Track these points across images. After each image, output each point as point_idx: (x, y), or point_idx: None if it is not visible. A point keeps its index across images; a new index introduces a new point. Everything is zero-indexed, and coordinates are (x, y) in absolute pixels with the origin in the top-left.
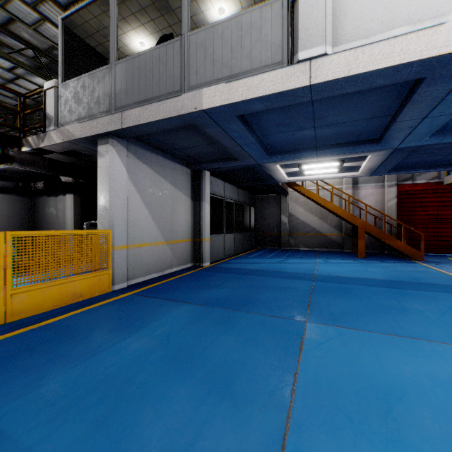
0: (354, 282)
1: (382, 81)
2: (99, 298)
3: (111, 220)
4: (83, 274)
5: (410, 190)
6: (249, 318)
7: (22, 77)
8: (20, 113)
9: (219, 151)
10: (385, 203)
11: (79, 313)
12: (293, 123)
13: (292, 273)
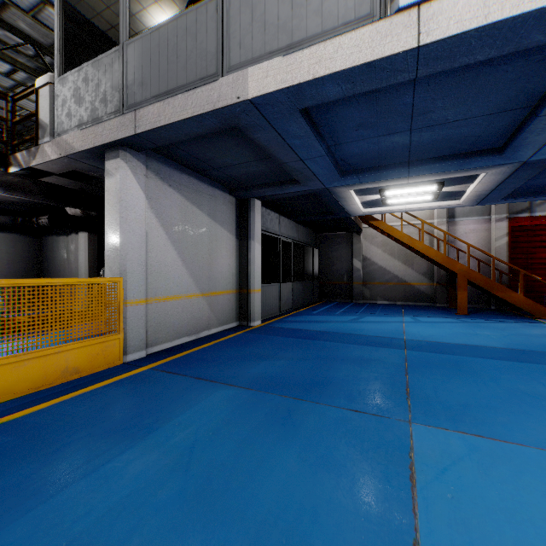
0: (464, 351)
1: (538, 36)
2: (103, 374)
3: (123, 264)
4: (80, 340)
5: (526, 225)
6: (320, 414)
7: (24, 84)
8: (7, 121)
9: (273, 170)
10: (491, 243)
11: (66, 401)
12: (380, 124)
13: (372, 337)
